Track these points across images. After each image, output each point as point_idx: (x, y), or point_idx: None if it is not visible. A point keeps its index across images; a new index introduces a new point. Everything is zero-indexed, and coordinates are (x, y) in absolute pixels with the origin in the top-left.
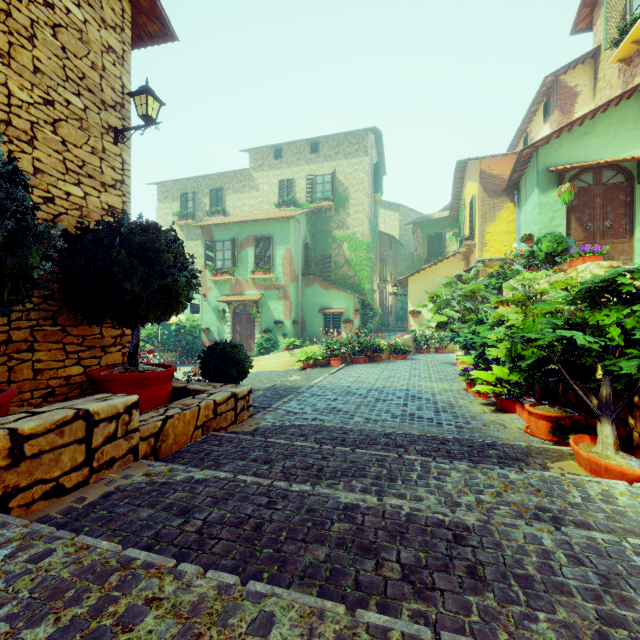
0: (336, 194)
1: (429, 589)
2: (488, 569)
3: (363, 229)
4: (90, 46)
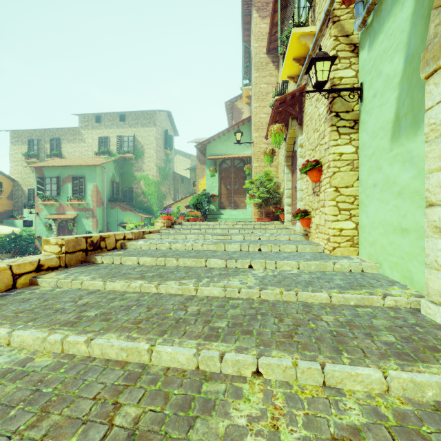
0: (136, 149)
1: None
2: None
3: (153, 172)
4: None
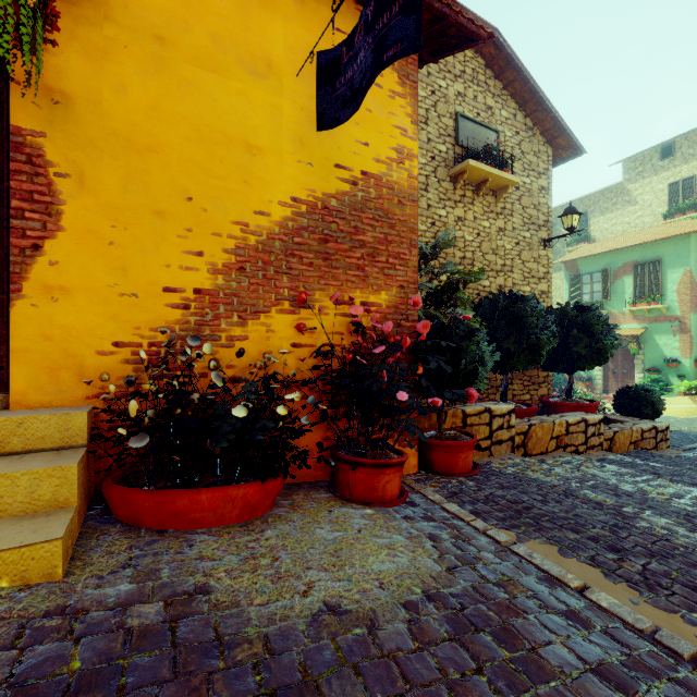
0: None
1: None
2: None
3: None
4: (533, 196)
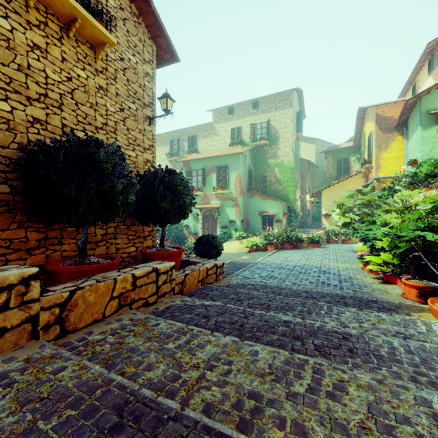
0: (270, 135)
1: (328, 354)
2: (359, 350)
3: (289, 158)
4: (138, 75)
